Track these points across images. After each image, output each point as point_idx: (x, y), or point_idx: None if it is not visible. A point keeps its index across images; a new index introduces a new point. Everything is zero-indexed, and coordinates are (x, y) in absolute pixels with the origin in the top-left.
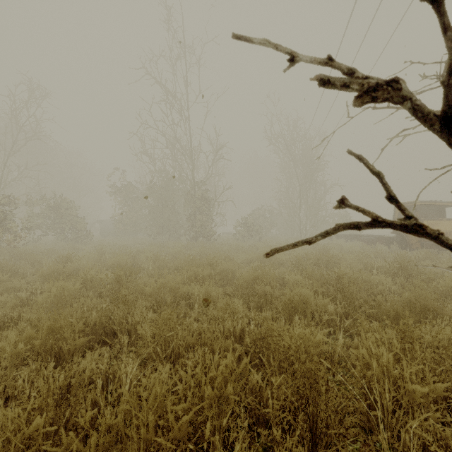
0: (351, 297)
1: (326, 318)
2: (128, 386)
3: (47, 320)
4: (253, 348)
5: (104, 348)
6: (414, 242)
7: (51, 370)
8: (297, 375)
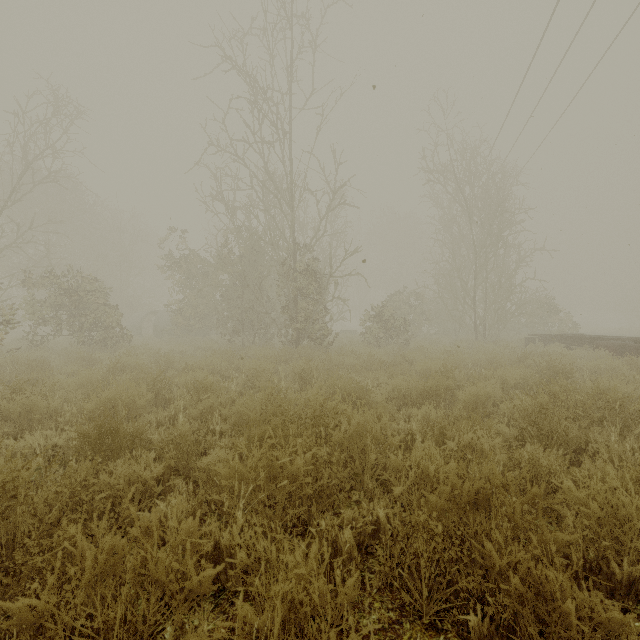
0: None
1: None
2: None
3: None
4: None
5: None
6: None
7: None
8: None
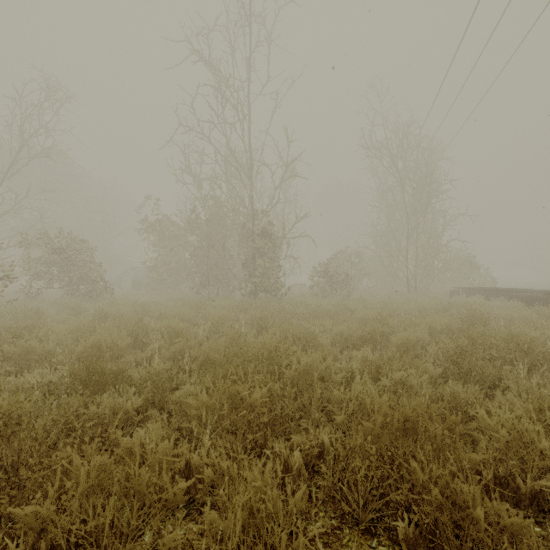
0: None
1: None
2: None
3: None
4: None
5: None
6: None
7: None
8: None
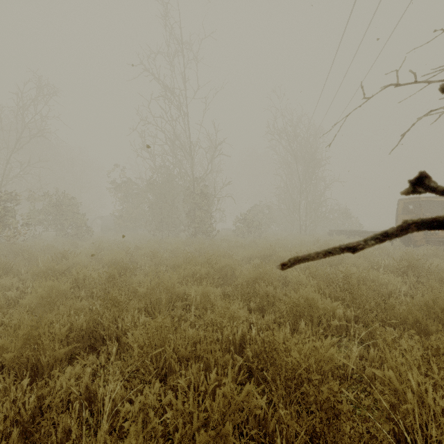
0: (360, 299)
1: (335, 324)
2: (111, 408)
3: (29, 326)
4: (256, 363)
5: (90, 356)
6: (419, 239)
7: (24, 387)
8: (309, 399)
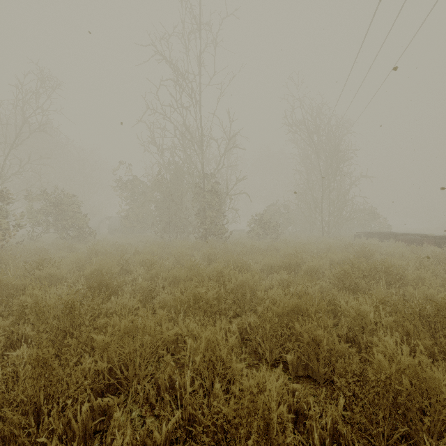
0: None
1: None
2: None
3: None
4: None
5: None
6: None
7: None
8: None
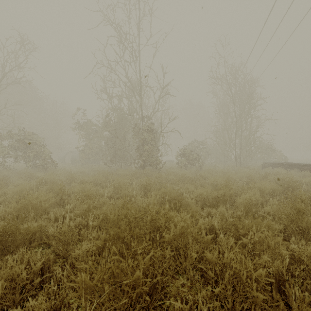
0: None
1: None
2: None
3: None
4: None
5: None
6: None
7: None
8: None
